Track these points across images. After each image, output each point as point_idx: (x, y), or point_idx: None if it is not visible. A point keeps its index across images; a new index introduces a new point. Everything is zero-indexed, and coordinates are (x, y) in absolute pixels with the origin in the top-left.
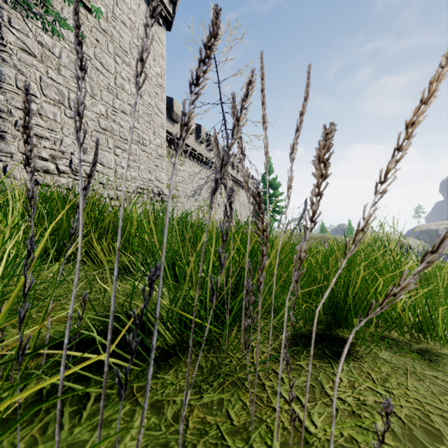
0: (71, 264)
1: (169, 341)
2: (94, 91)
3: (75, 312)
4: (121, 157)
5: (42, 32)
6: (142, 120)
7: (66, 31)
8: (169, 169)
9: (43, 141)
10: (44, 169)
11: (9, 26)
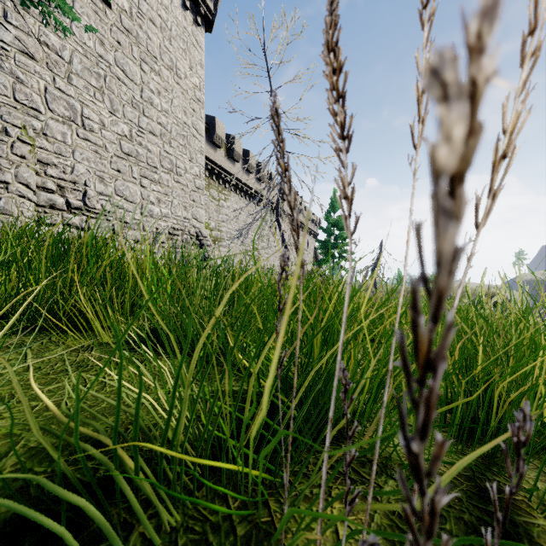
0: (48, 335)
1: (167, 517)
2: (115, 106)
3: (7, 437)
4: (149, 190)
5: (47, 30)
6: (175, 143)
7: (79, 30)
8: (209, 205)
9: (48, 168)
10: (50, 204)
11: (5, 22)
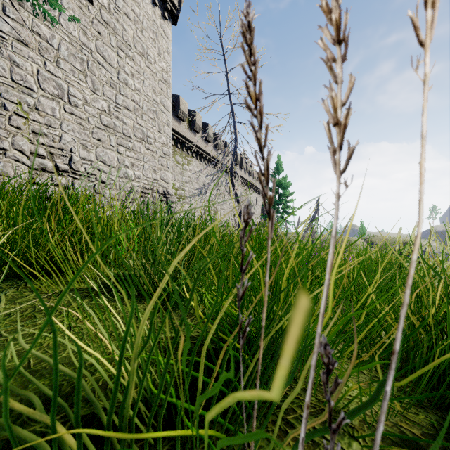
0: (25, 281)
1: None
2: (96, 86)
3: None
4: (124, 156)
5: (39, 22)
6: (146, 116)
7: (66, 22)
8: (175, 168)
9: (40, 137)
10: (41, 167)
11: (3, 15)
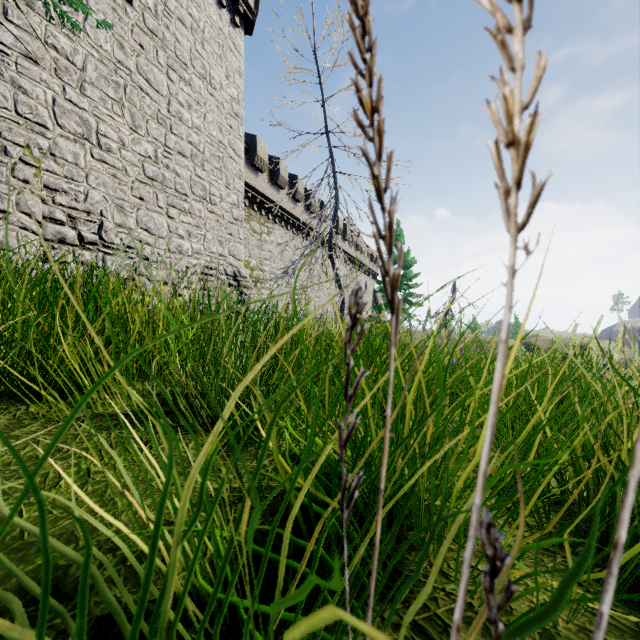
0: (27, 403)
1: None
2: (137, 121)
3: None
4: (177, 221)
5: (56, 31)
6: (209, 165)
7: (94, 31)
8: (250, 239)
9: (57, 195)
10: (59, 238)
11: (4, 21)
